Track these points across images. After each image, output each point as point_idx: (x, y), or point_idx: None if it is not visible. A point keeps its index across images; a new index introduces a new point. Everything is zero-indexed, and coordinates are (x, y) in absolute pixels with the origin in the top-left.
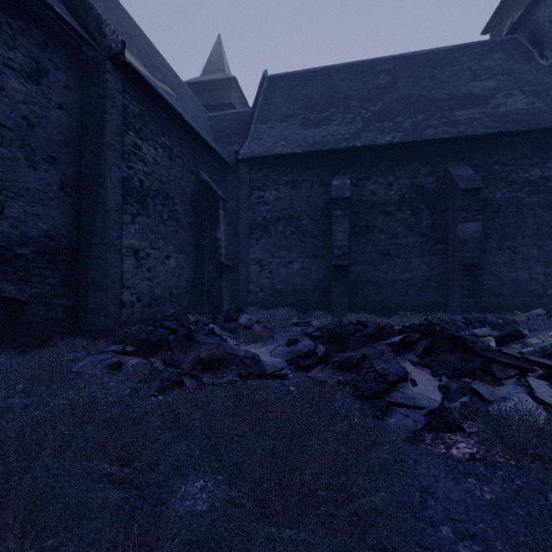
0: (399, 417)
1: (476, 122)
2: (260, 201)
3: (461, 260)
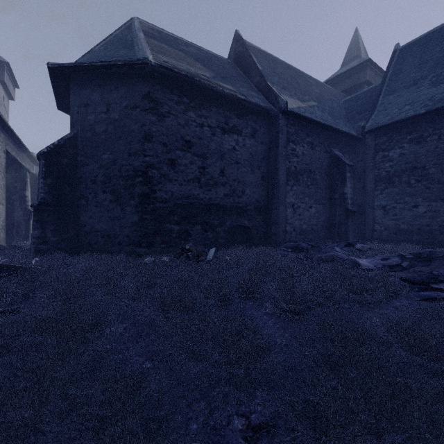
0: (430, 293)
1: None
2: (384, 159)
3: None
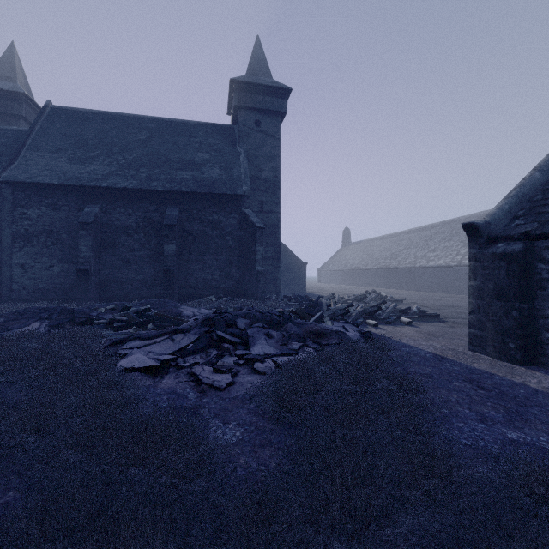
0: None
1: (184, 182)
2: (23, 217)
3: (163, 268)
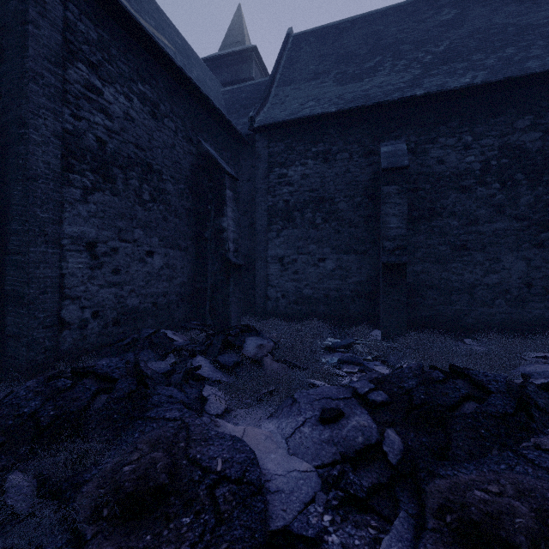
0: None
1: None
2: (281, 181)
3: None
